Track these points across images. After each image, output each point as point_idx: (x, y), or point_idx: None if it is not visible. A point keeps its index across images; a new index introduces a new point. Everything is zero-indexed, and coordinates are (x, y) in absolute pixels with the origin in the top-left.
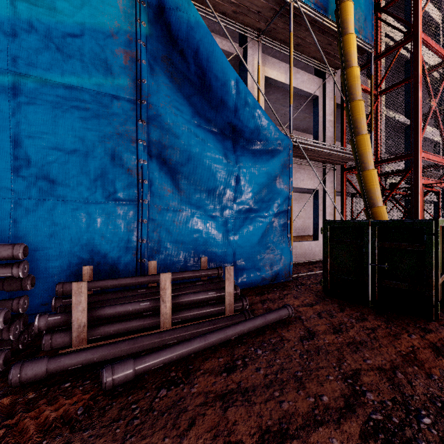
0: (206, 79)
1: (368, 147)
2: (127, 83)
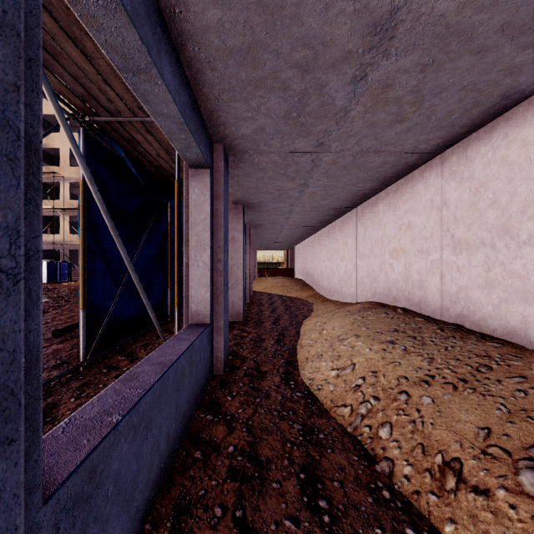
0: None
1: None
2: None
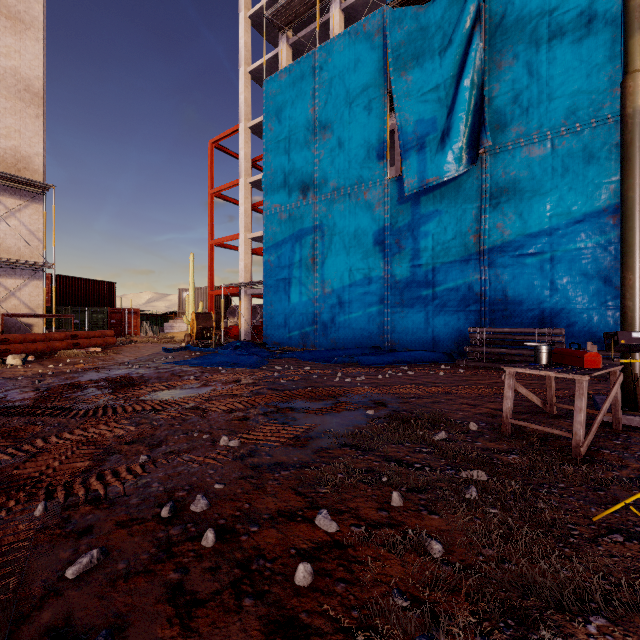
0: None
1: None
2: (615, 235)
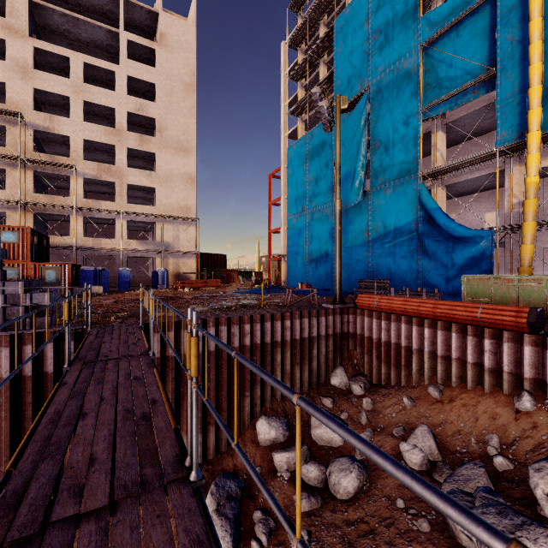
0: (436, 224)
1: (524, 230)
2: (416, 234)
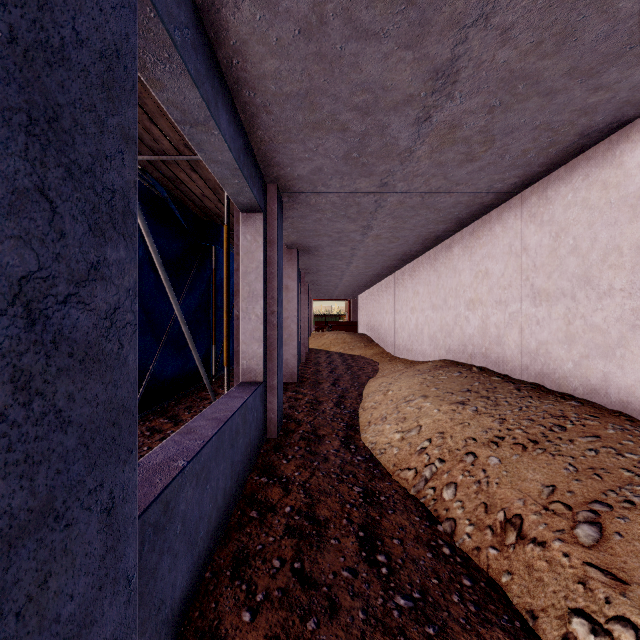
0: None
1: None
2: None
